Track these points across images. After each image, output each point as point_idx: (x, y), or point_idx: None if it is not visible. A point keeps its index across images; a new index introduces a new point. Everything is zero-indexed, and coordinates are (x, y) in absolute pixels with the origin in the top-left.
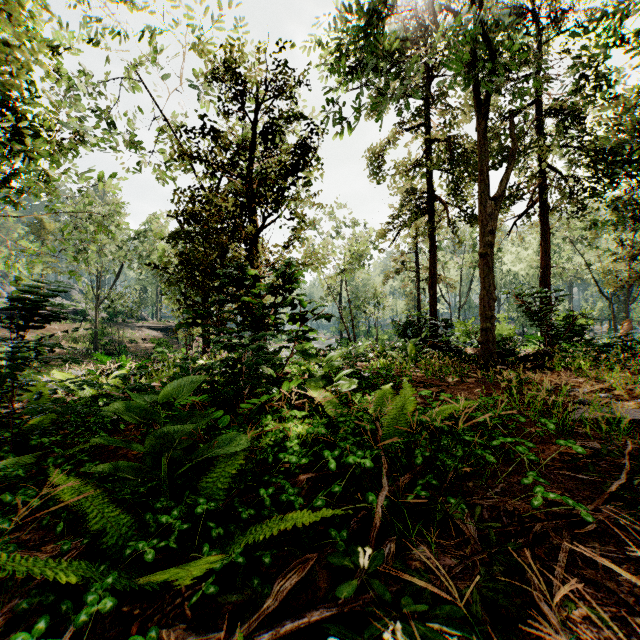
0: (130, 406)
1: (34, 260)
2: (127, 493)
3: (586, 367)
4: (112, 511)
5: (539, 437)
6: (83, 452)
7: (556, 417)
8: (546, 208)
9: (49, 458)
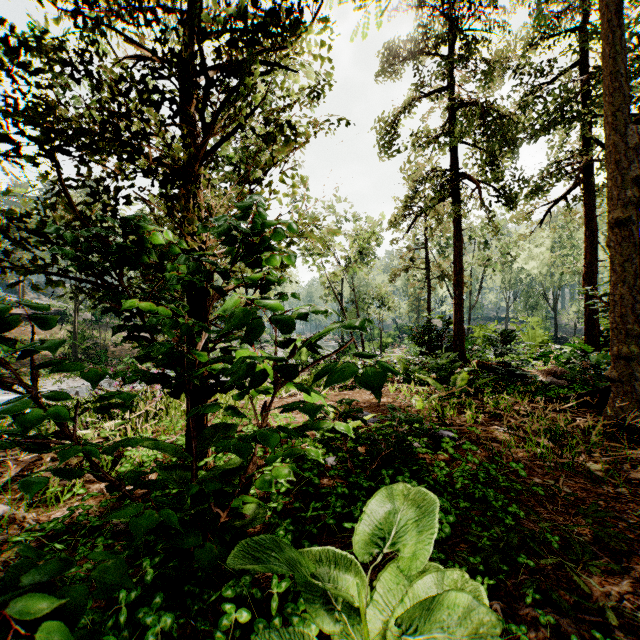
0: None
1: None
2: None
3: None
4: None
5: None
6: None
7: None
8: (591, 191)
9: None
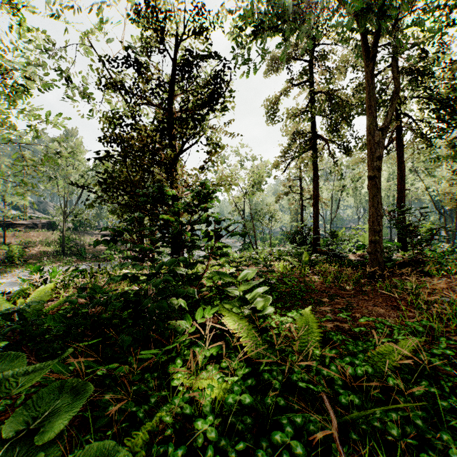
0: None
1: None
2: None
3: None
4: None
5: None
6: None
7: None
8: (401, 145)
9: None
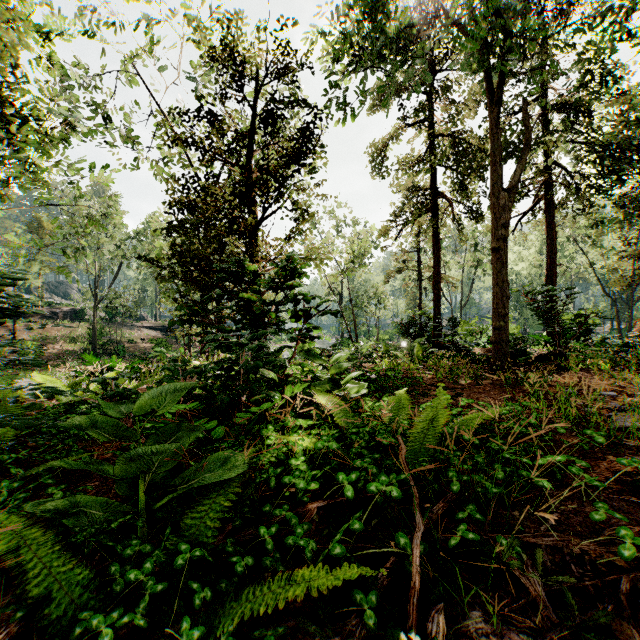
0: (95, 421)
1: (19, 254)
2: (90, 533)
3: (605, 368)
4: (64, 564)
5: (581, 450)
6: (52, 470)
7: (593, 426)
8: (552, 205)
9: (4, 481)
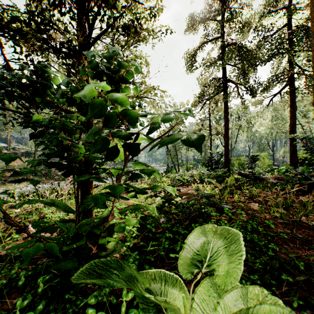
0: None
1: None
2: None
3: None
4: None
5: None
6: None
7: None
8: (293, 89)
9: None
